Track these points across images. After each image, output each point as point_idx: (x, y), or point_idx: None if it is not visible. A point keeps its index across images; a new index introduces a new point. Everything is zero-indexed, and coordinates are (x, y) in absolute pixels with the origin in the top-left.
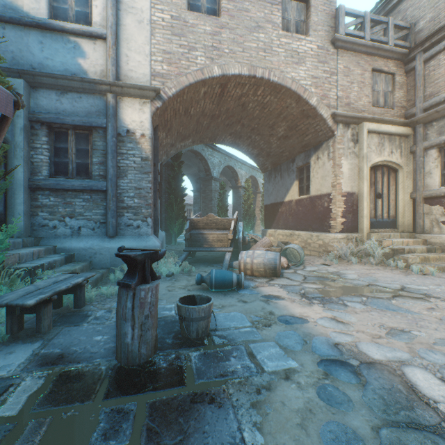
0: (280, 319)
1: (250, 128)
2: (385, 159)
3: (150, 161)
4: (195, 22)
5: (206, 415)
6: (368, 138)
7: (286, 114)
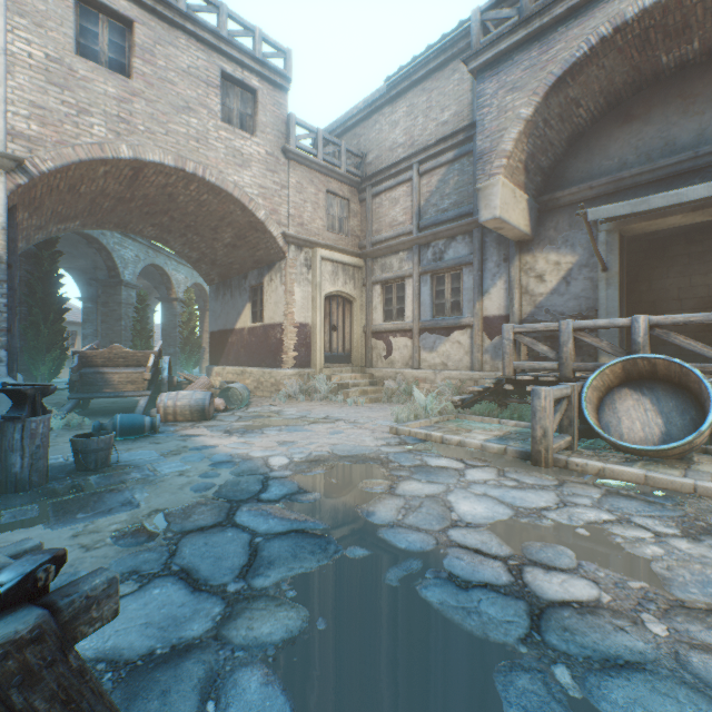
0: (192, 449)
1: (185, 225)
2: (340, 290)
3: (5, 264)
4: (91, 76)
5: (106, 496)
6: (323, 265)
7: (232, 220)
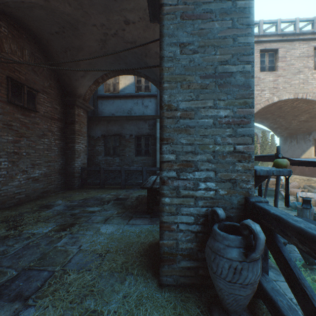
0: None
1: (277, 116)
2: None
3: None
4: (264, 77)
5: None
6: None
7: (311, 111)
